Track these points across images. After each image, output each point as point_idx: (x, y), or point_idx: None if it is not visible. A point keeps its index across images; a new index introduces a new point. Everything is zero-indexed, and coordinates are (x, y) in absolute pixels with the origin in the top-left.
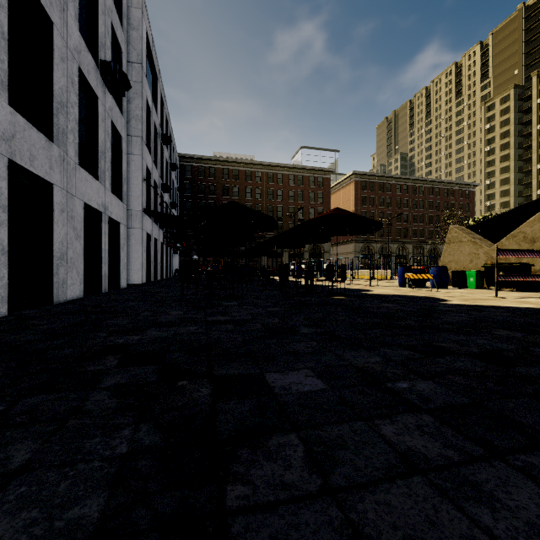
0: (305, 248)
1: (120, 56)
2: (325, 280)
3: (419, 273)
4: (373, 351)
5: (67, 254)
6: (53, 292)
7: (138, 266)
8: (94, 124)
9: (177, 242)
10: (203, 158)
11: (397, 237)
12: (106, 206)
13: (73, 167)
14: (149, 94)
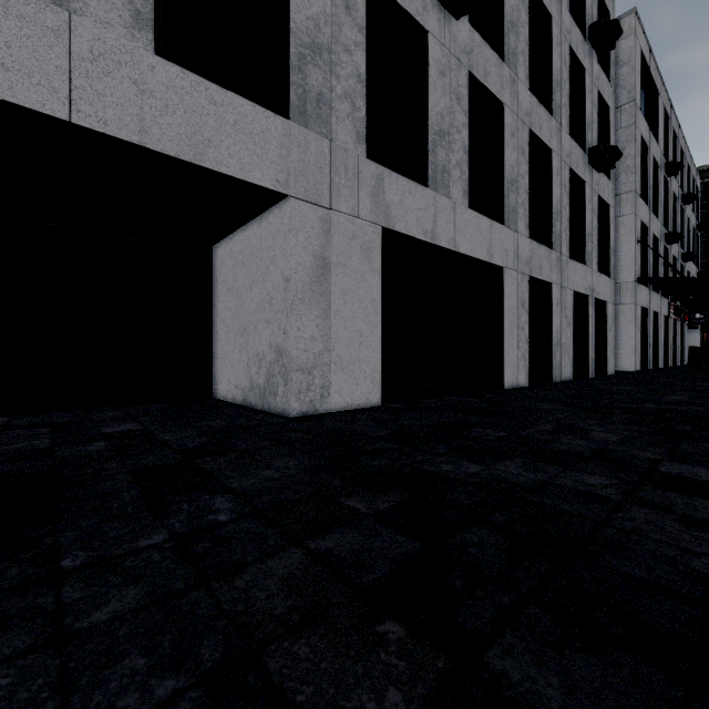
0: None
1: (606, 115)
2: None
3: None
4: None
5: (560, 340)
6: (552, 372)
7: (629, 349)
8: (581, 210)
9: (695, 312)
10: None
11: None
12: (592, 288)
13: (565, 262)
14: (645, 128)
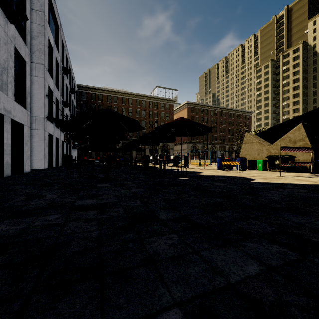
0: (159, 146)
1: (24, 1)
2: (173, 166)
3: (229, 161)
4: (241, 248)
5: None
6: None
7: (41, 156)
8: None
9: (75, 141)
10: (94, 88)
11: (211, 140)
12: (9, 110)
13: None
14: (51, 37)
